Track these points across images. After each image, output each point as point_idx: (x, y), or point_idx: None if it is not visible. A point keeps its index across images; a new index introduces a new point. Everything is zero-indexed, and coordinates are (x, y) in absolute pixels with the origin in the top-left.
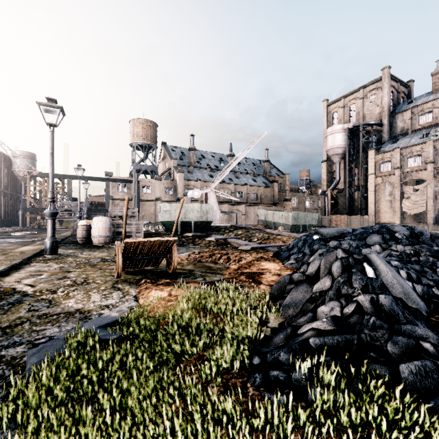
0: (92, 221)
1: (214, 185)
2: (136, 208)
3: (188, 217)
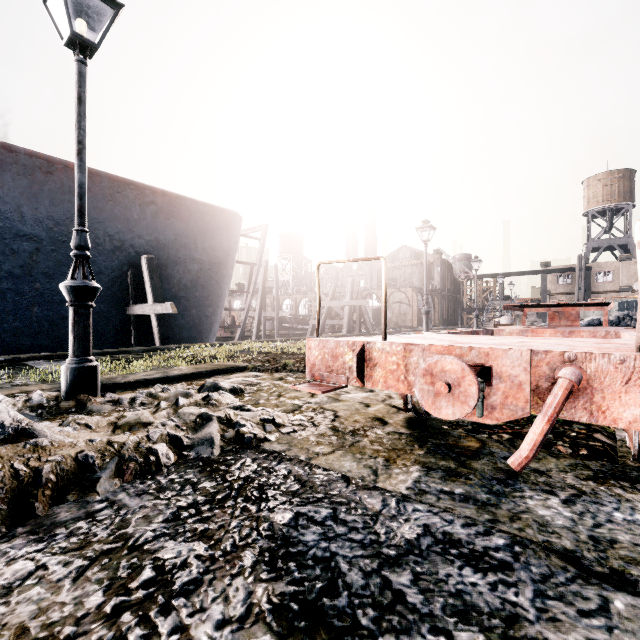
0: (500, 319)
1: None
2: None
3: (587, 316)
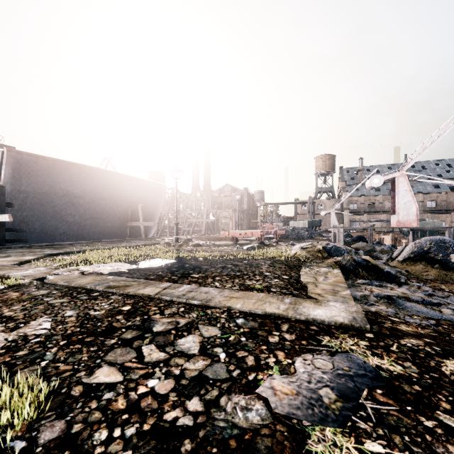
0: None
1: (334, 208)
2: (281, 223)
3: (299, 226)
